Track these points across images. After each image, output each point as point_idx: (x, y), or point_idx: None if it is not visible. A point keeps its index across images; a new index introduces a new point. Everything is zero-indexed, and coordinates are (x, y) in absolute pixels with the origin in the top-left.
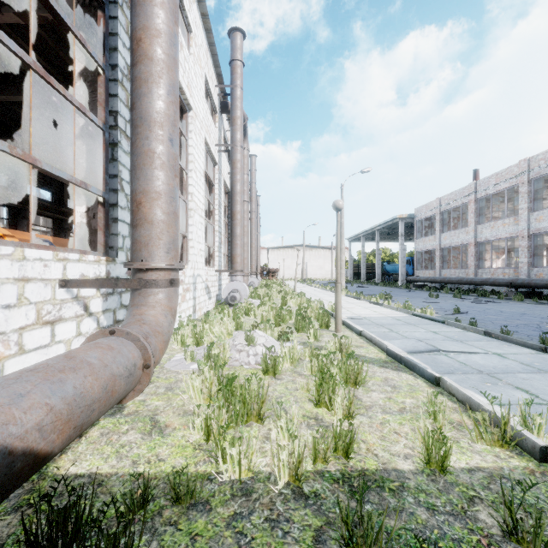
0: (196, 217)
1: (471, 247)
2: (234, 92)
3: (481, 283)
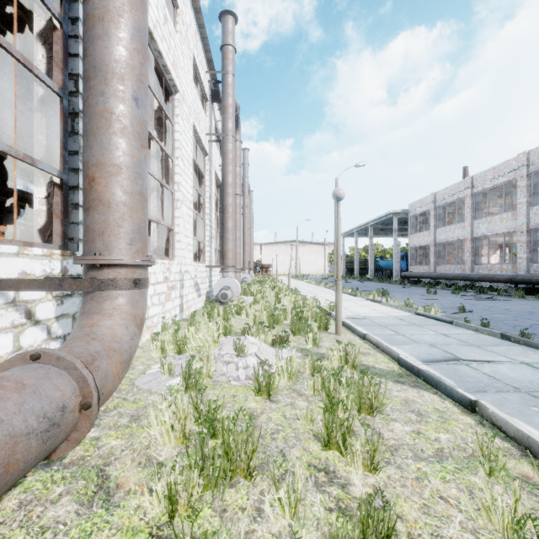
0: (183, 208)
1: (467, 243)
2: (225, 79)
3: (479, 279)
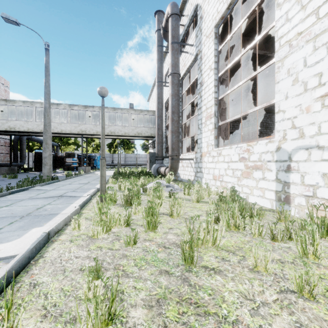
0: (294, 58)
1: None
2: None
3: None
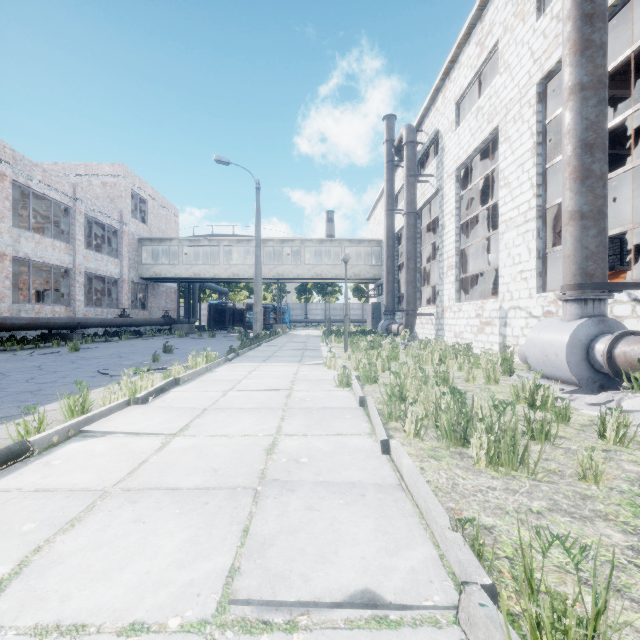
0: (508, 236)
1: None
2: None
3: None
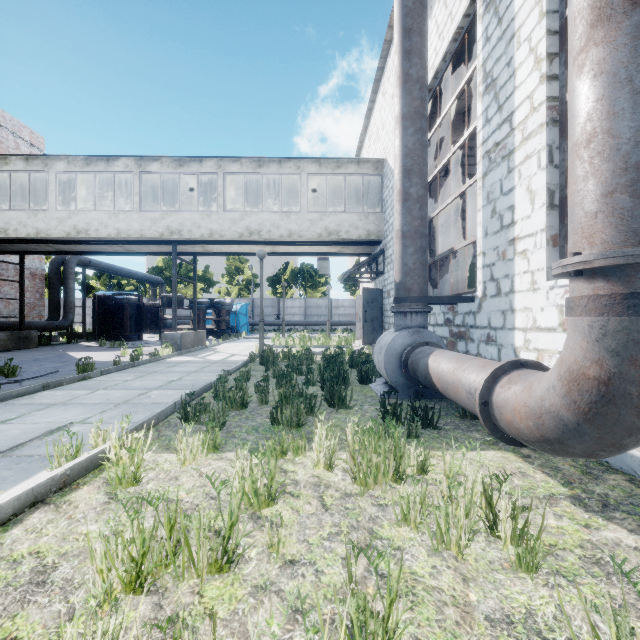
0: None
1: None
2: None
3: None
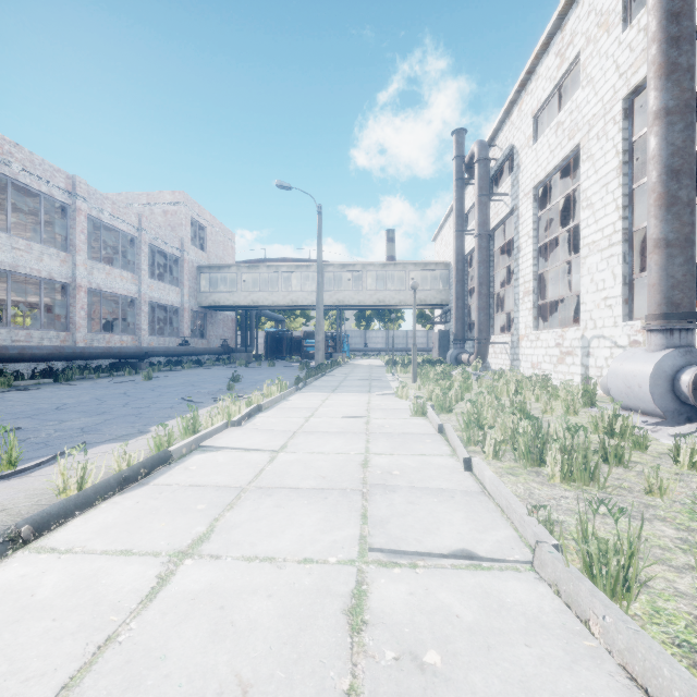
0: (591, 260)
1: None
2: None
3: None
